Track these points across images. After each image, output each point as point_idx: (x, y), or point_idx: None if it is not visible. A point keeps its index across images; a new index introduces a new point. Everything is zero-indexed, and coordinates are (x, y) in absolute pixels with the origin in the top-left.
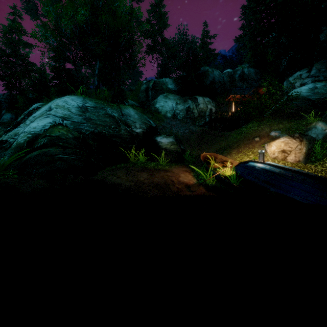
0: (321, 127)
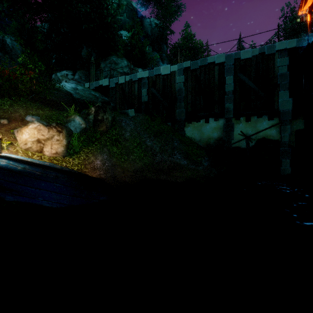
0: (79, 122)
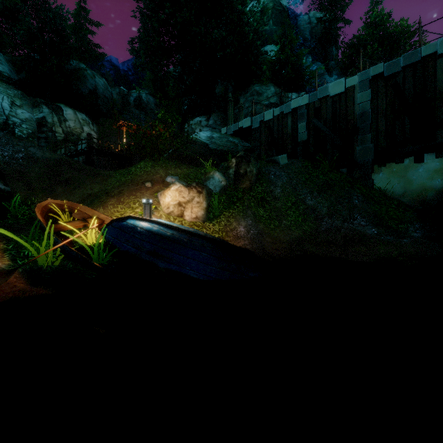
0: (218, 178)
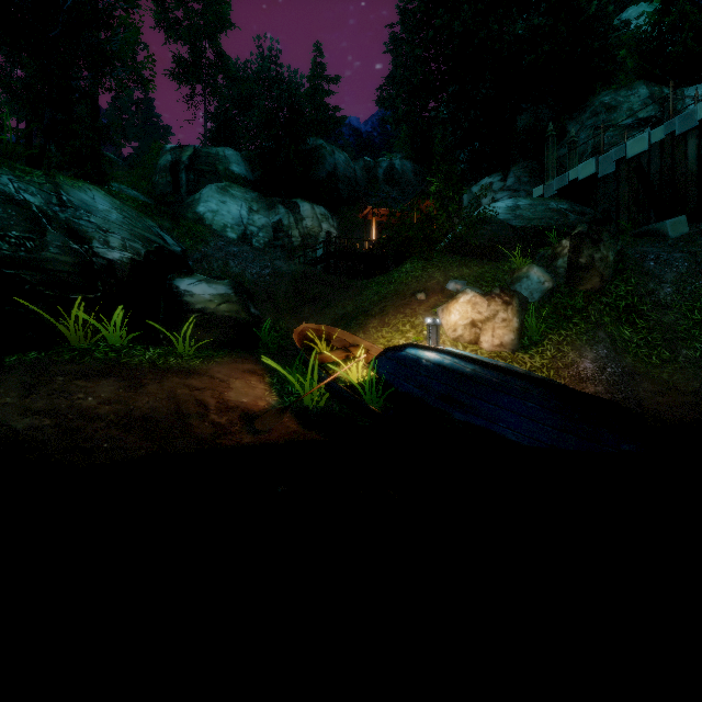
0: (538, 278)
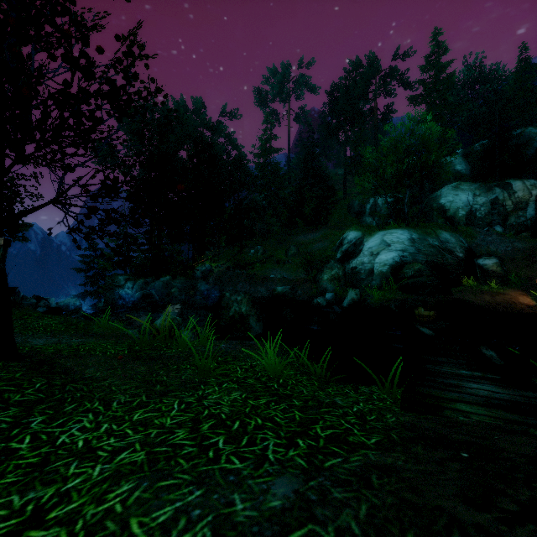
0: None
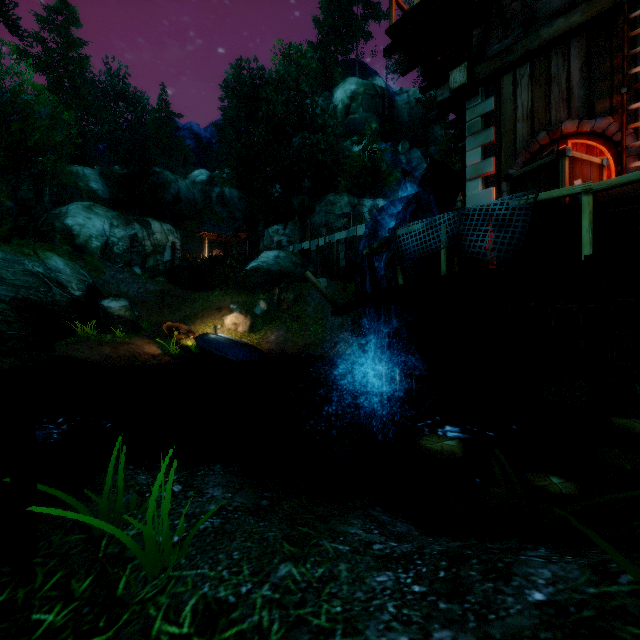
0: (263, 305)
